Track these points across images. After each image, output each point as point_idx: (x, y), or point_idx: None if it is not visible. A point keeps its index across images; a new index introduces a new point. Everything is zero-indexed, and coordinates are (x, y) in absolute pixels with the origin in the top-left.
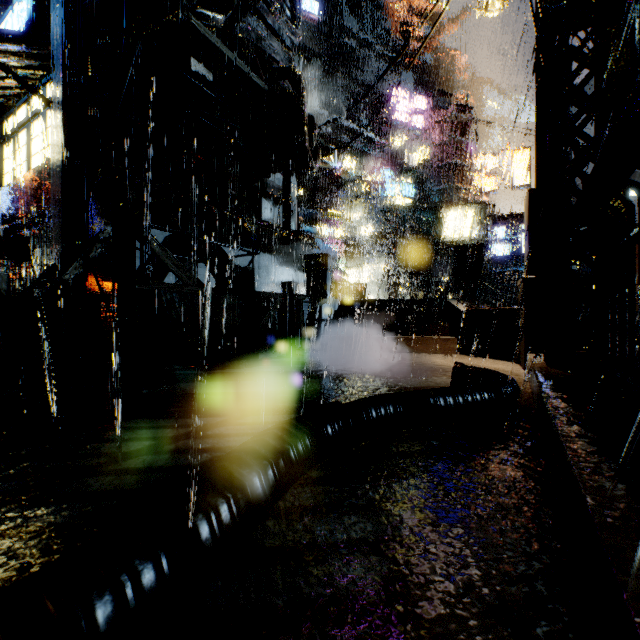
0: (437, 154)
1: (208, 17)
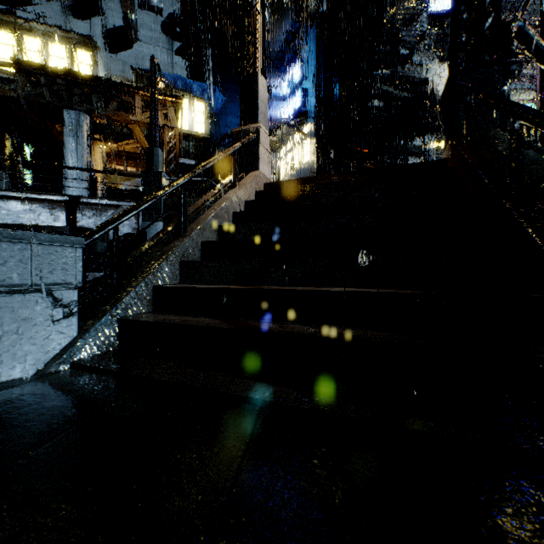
0: None
1: (381, 74)
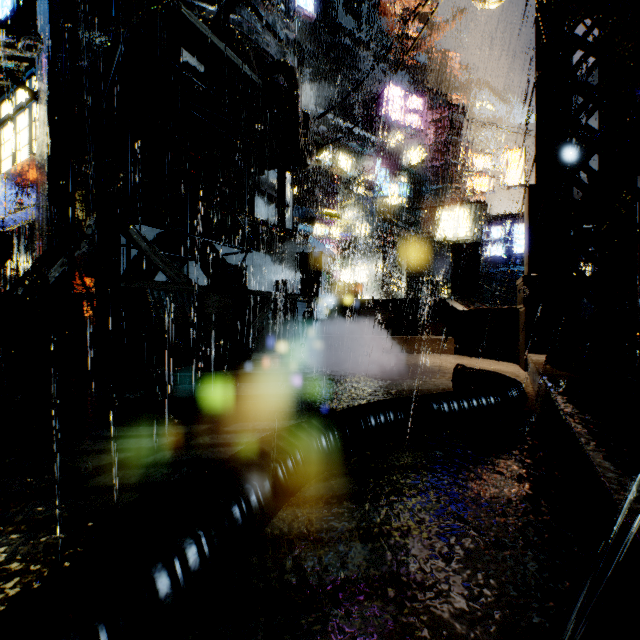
0: (432, 153)
1: (199, 8)
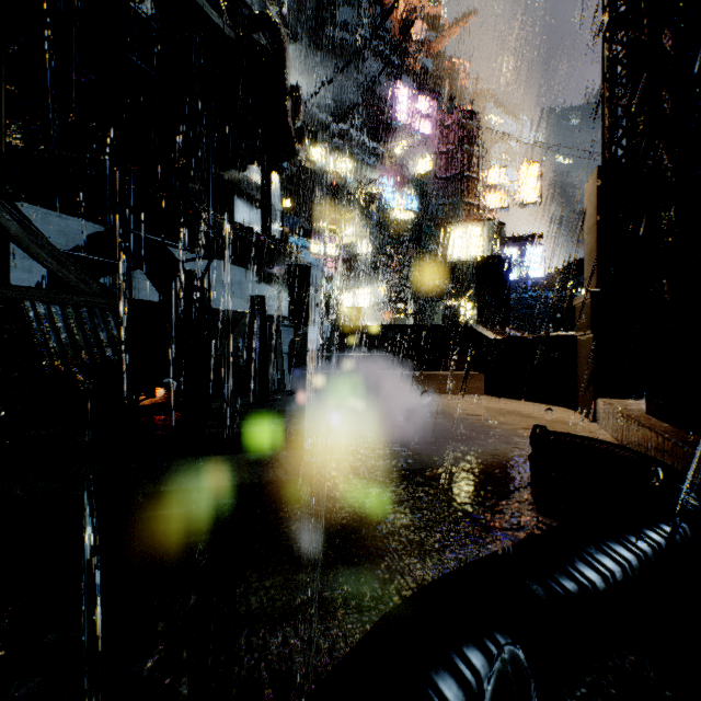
0: (442, 163)
1: None
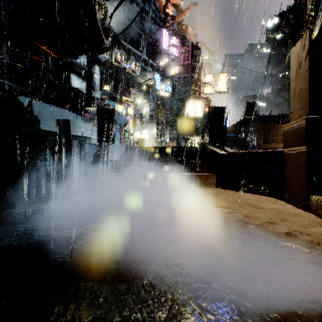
0: (183, 70)
1: None
